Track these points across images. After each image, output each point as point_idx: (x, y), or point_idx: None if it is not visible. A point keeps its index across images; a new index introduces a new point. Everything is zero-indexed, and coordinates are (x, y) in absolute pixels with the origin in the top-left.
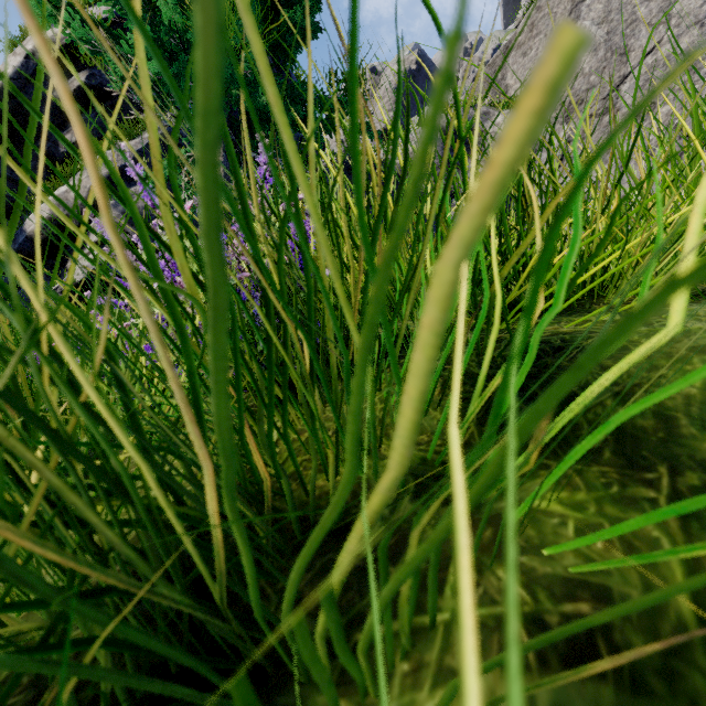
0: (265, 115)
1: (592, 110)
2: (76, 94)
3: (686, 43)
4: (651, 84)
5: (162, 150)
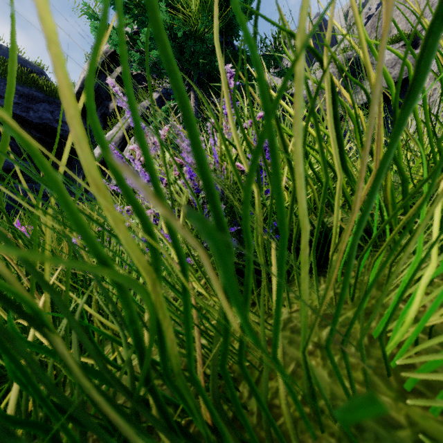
0: (219, 73)
1: None
2: (117, 79)
3: None
4: None
5: (160, 104)
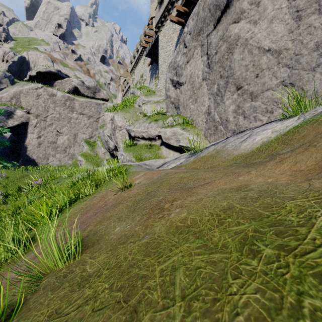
0: None
1: (42, 119)
2: None
3: (57, 116)
4: (52, 120)
5: None
